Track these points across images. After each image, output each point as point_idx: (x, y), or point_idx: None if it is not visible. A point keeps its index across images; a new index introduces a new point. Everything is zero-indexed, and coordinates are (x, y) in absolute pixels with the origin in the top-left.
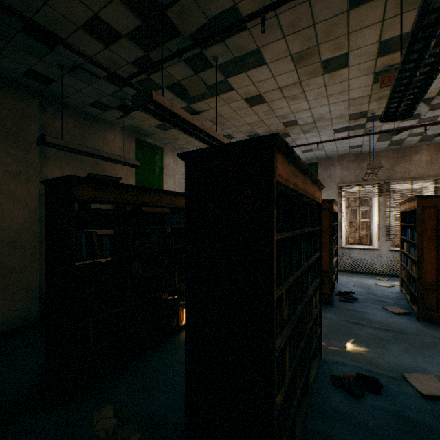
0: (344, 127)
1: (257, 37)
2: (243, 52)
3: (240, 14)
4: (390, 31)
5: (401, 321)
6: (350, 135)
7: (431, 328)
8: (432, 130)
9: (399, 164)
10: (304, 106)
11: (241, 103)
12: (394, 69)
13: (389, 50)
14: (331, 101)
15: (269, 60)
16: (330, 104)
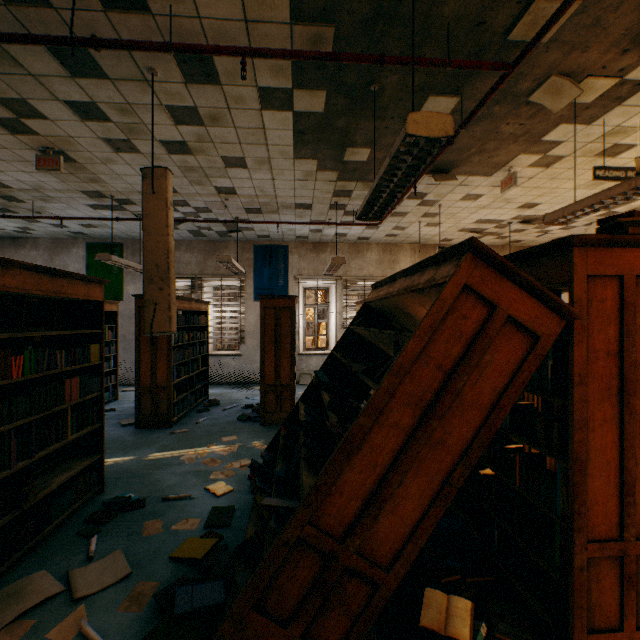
0: (100, 205)
1: None
2: None
3: None
4: None
5: (114, 433)
6: (120, 215)
7: (135, 434)
8: (215, 226)
9: (211, 258)
10: None
11: None
12: (51, 152)
13: (19, 130)
14: (22, 168)
15: None
16: (27, 171)
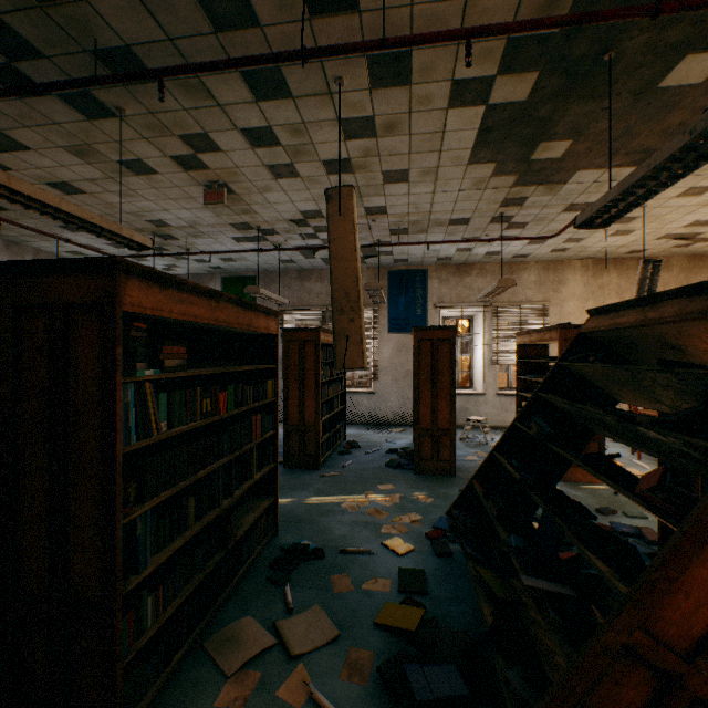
0: (244, 237)
1: None
2: None
3: None
4: (168, 149)
5: None
6: (260, 247)
7: (285, 474)
8: None
9: None
10: (154, 205)
11: (47, 188)
12: (216, 186)
13: (193, 166)
14: (185, 205)
15: (35, 147)
16: (188, 208)
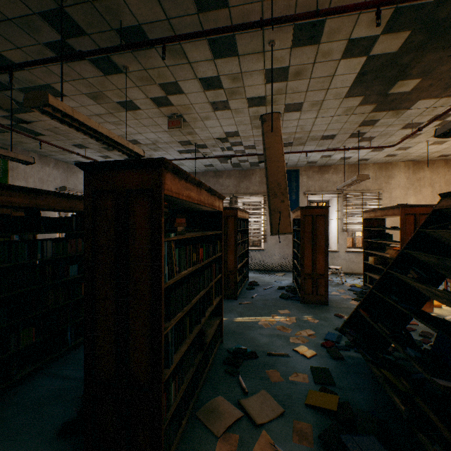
0: (184, 150)
1: (41, 77)
2: (36, 84)
3: (9, 59)
4: (150, 93)
5: None
6: (194, 156)
7: None
8: (251, 159)
9: (243, 182)
10: (133, 130)
11: None
12: (175, 117)
13: (163, 104)
14: (152, 130)
15: (68, 94)
16: (154, 132)
